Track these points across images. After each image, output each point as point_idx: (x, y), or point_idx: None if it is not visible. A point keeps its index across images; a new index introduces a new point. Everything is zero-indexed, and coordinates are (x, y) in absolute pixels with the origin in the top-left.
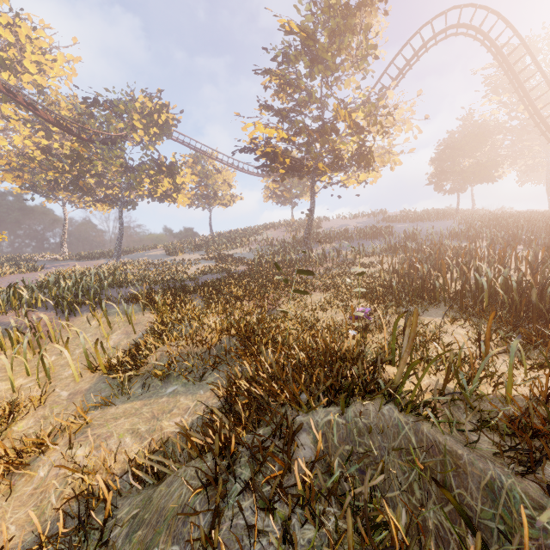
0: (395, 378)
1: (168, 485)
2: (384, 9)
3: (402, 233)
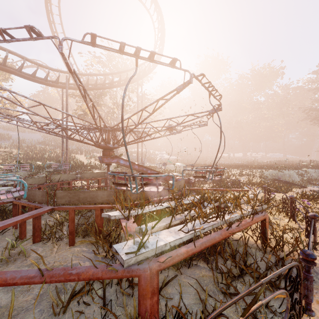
0: (33, 164)
1: (11, 173)
2: None
3: (16, 138)
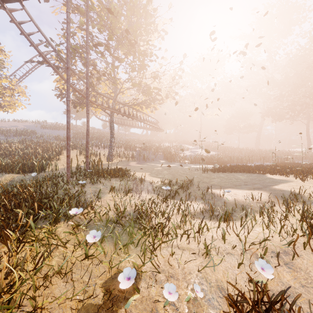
0: None
1: None
2: (5, 53)
3: (40, 134)
